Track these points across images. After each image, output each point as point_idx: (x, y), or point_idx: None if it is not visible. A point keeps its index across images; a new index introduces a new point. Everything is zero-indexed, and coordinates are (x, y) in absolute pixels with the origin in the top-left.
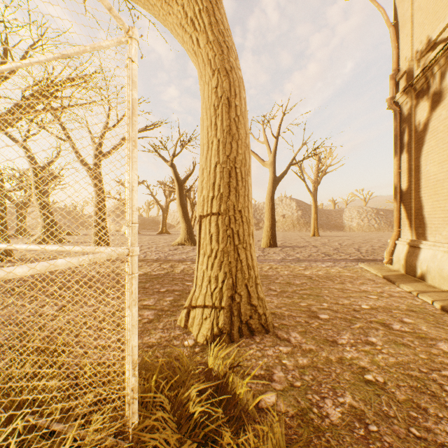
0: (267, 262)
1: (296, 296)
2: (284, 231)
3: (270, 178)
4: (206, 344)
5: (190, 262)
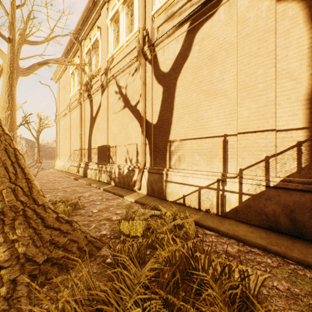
0: None
1: None
2: None
3: None
4: None
5: None
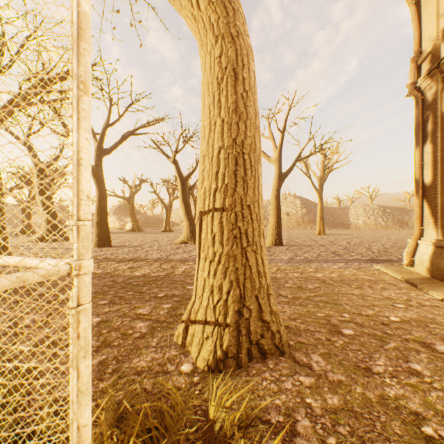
0: (273, 263)
1: (311, 304)
2: (288, 229)
3: (276, 174)
4: (208, 370)
5: (192, 262)
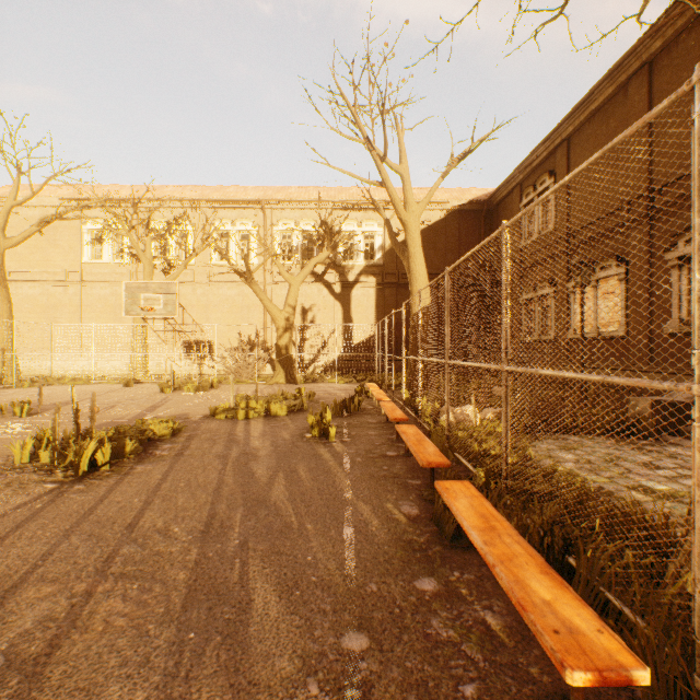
0: None
1: None
2: None
3: None
4: None
5: None
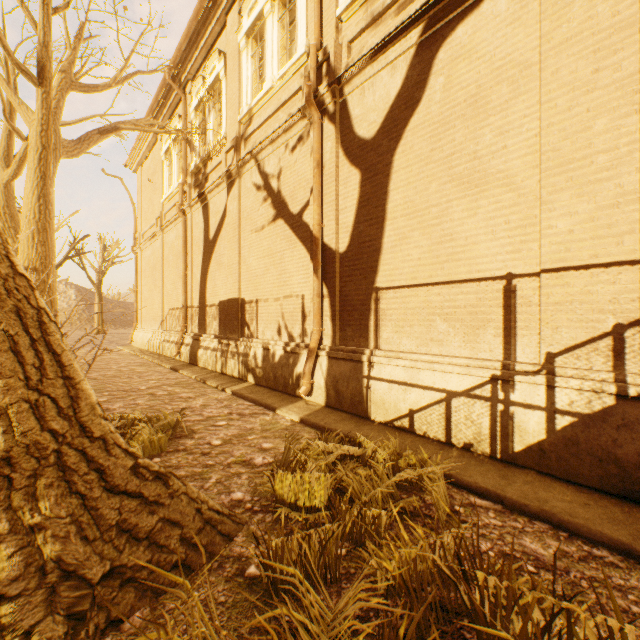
0: None
1: None
2: None
3: None
4: None
5: None
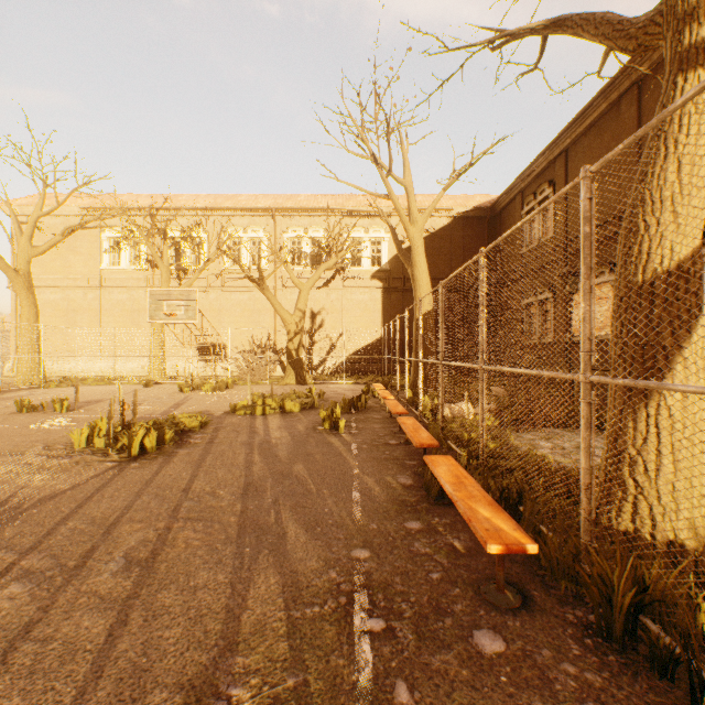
0: None
1: None
2: None
3: None
4: None
5: None
